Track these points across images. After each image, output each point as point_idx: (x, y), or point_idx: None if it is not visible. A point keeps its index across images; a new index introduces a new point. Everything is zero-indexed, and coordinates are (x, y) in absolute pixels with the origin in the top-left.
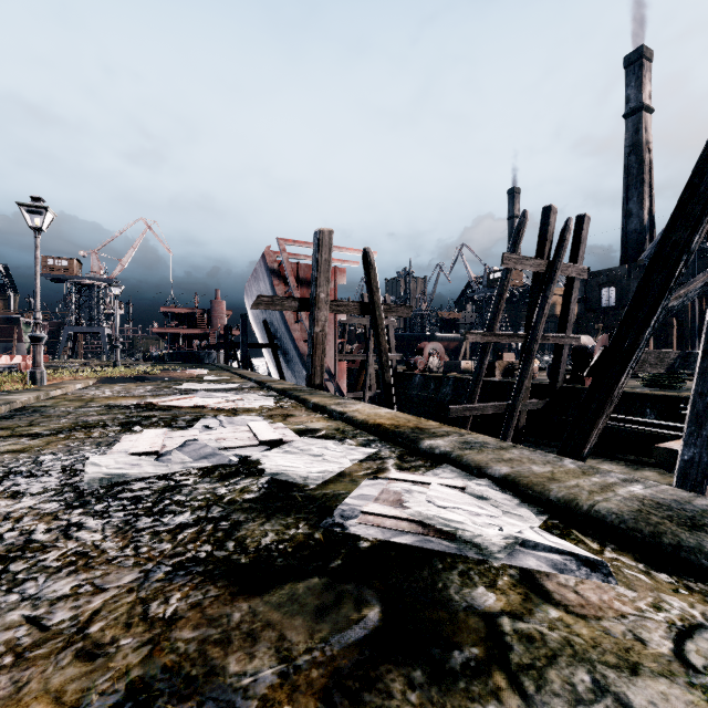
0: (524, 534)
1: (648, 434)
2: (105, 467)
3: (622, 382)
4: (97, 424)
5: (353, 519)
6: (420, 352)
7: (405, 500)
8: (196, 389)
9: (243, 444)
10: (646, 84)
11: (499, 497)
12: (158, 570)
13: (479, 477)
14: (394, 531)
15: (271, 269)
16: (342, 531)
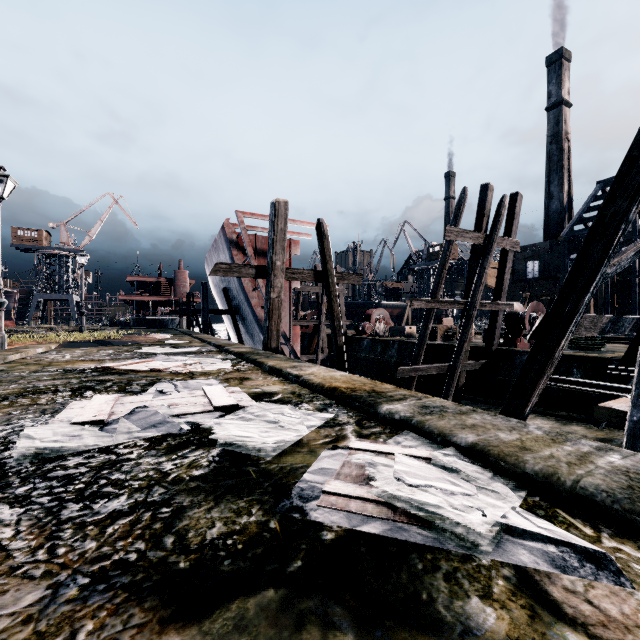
0: (510, 519)
1: (575, 391)
2: (39, 440)
3: (562, 344)
4: (48, 389)
5: (313, 501)
6: (368, 318)
7: (370, 476)
8: (156, 353)
9: (197, 410)
10: (565, 82)
11: (470, 469)
12: (72, 583)
13: (444, 445)
14: (361, 516)
15: (230, 240)
16: (301, 518)
